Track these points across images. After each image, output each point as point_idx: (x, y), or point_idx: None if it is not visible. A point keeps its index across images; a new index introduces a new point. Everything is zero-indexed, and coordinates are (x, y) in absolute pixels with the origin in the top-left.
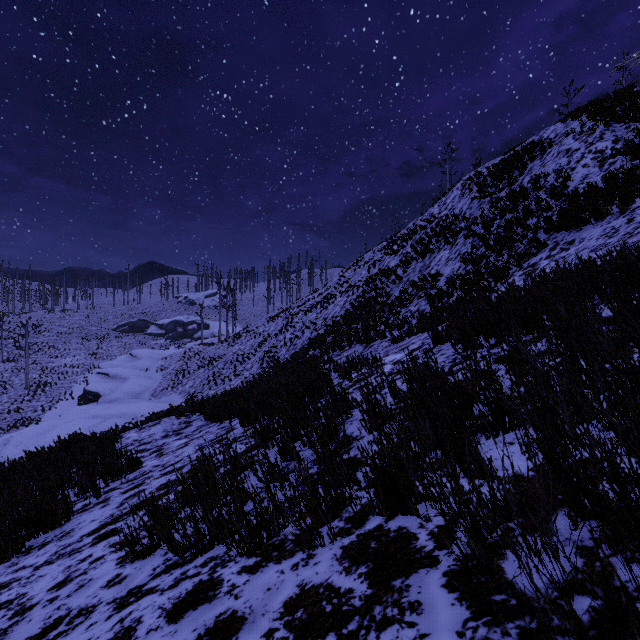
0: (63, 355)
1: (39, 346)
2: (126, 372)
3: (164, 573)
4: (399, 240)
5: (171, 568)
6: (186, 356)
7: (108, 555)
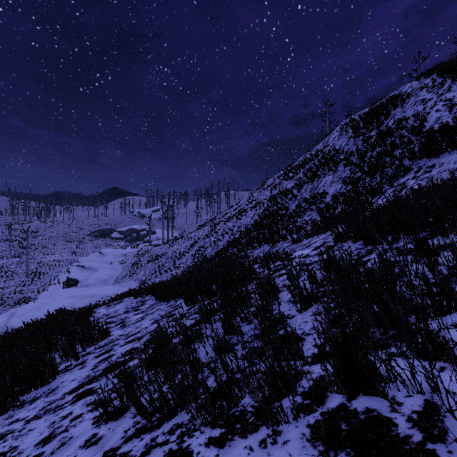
0: (52, 253)
1: (36, 246)
2: (97, 265)
3: (135, 437)
4: (293, 169)
5: (141, 432)
6: (139, 254)
7: (85, 414)
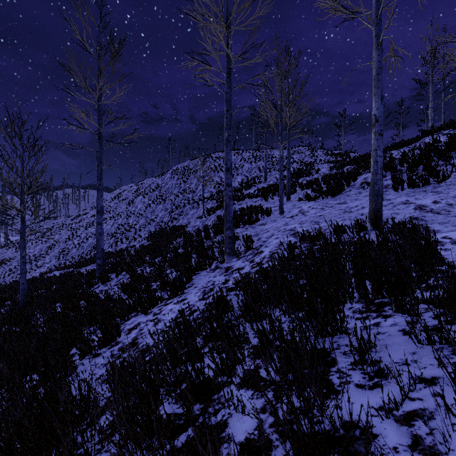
0: None
1: None
2: None
3: None
4: (143, 194)
5: None
6: None
7: None
